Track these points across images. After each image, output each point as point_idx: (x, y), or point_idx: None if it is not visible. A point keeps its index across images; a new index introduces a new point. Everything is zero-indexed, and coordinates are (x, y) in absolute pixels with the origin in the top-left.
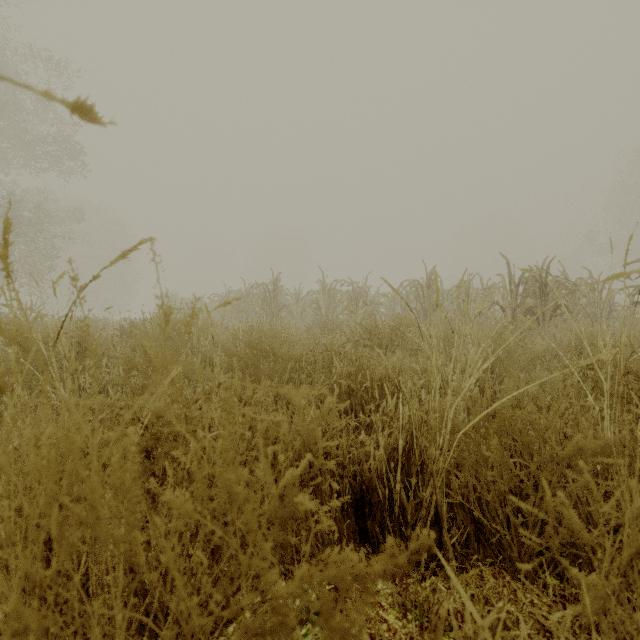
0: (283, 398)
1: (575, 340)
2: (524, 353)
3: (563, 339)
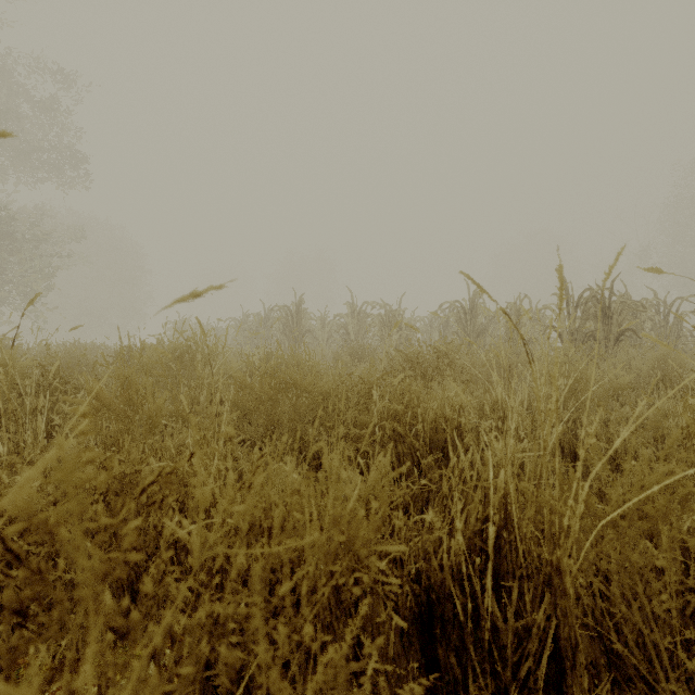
0: (308, 443)
1: (655, 369)
2: (604, 385)
3: (642, 368)
